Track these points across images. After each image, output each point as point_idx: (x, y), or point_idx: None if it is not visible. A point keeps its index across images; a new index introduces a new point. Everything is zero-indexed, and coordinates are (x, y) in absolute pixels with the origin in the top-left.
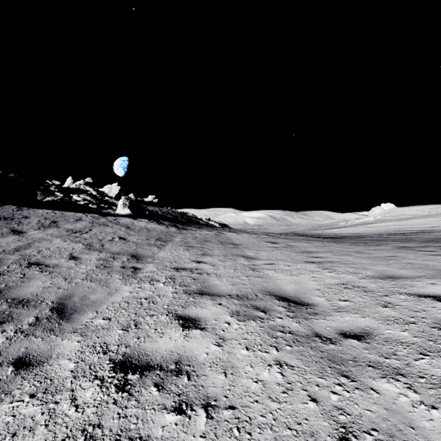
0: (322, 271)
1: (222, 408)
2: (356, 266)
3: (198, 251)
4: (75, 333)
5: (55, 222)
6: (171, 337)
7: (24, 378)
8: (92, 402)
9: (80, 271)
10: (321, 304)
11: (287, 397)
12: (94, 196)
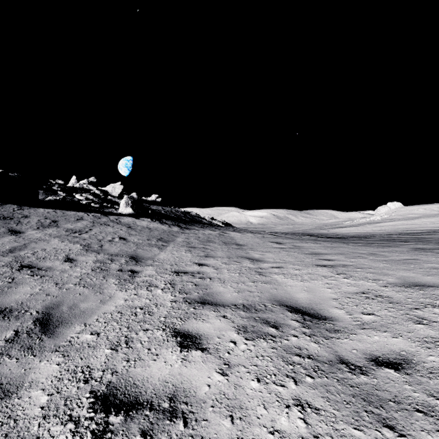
0: (337, 276)
1: None
2: (374, 271)
3: (200, 252)
4: (56, 352)
5: (55, 221)
6: (167, 361)
7: None
8: None
9: (74, 274)
10: (341, 318)
11: None
12: (97, 195)
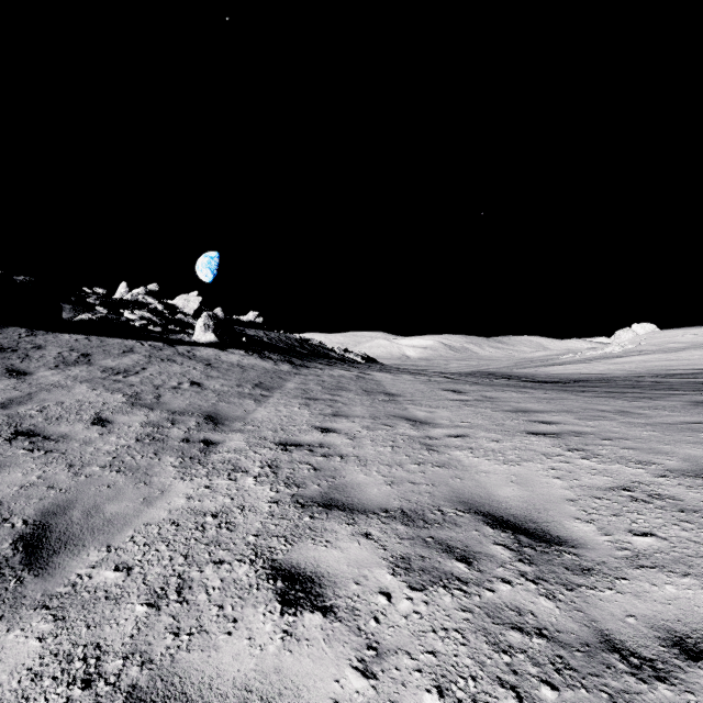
0: (569, 454)
1: None
2: (635, 444)
3: (325, 407)
4: (44, 608)
5: (87, 355)
6: (253, 637)
7: None
8: None
9: (105, 448)
10: (591, 541)
11: None
12: (159, 313)
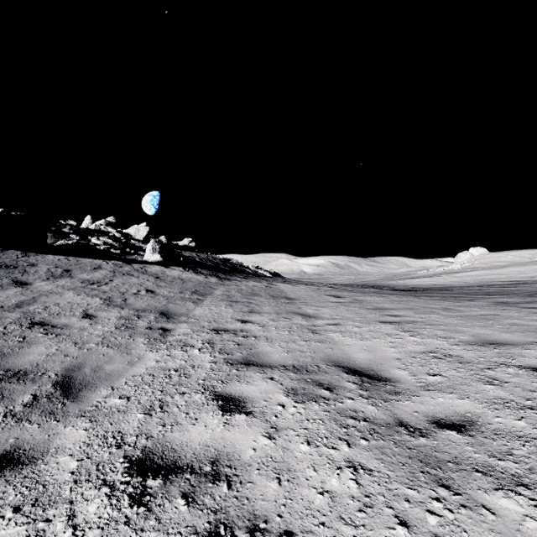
0: (402, 334)
1: (274, 534)
2: (446, 328)
3: (243, 307)
4: (82, 417)
5: (68, 271)
6: (207, 425)
7: (9, 482)
8: (96, 520)
9: (95, 333)
10: (404, 379)
11: (366, 518)
12: (117, 239)
